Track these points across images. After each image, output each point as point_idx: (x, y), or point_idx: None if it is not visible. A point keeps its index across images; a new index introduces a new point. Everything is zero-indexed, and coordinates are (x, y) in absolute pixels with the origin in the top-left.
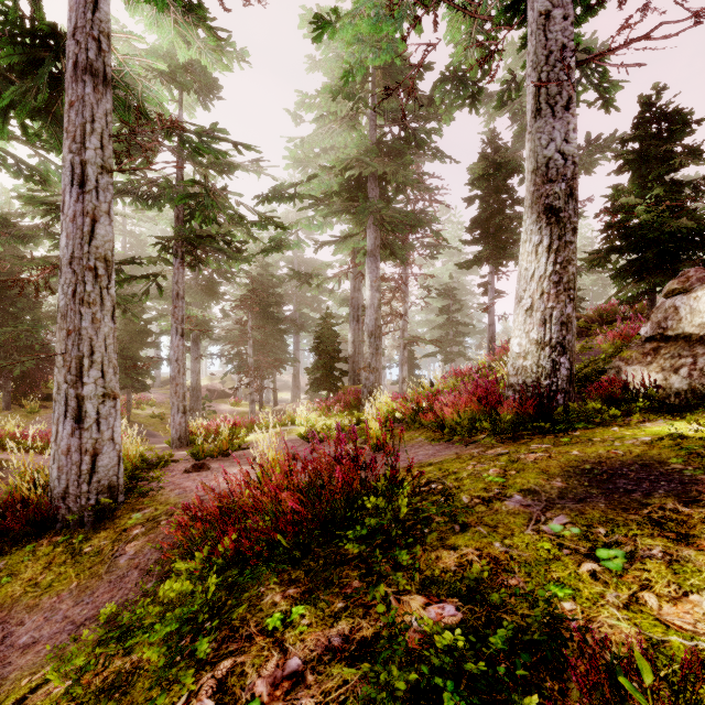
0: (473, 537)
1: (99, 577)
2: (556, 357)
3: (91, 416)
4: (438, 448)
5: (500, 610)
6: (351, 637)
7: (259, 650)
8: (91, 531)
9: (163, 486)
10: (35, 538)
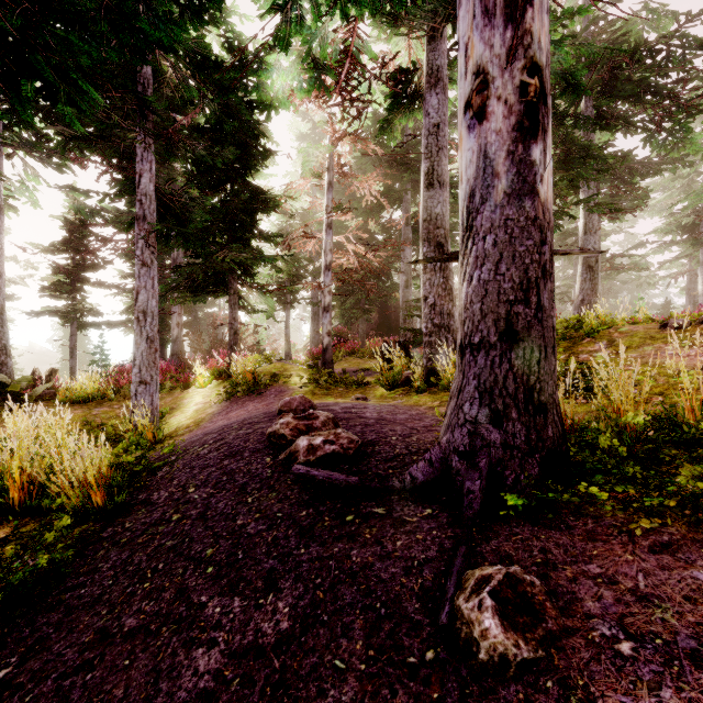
0: None
1: None
2: None
3: None
4: None
5: None
6: None
7: None
8: None
9: None
10: None
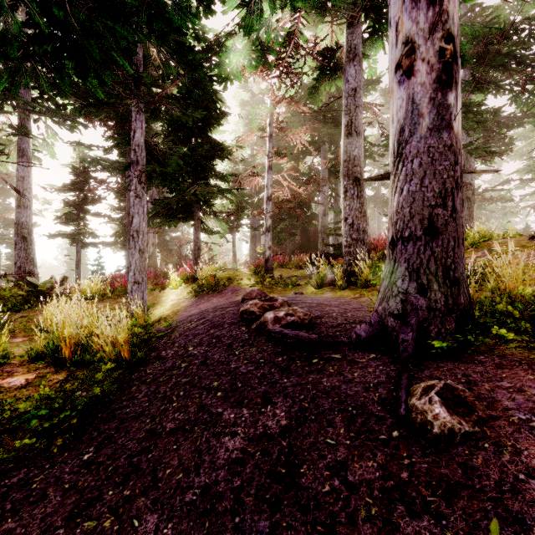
0: None
1: None
2: None
3: None
4: None
5: None
6: None
7: None
8: None
9: None
10: None
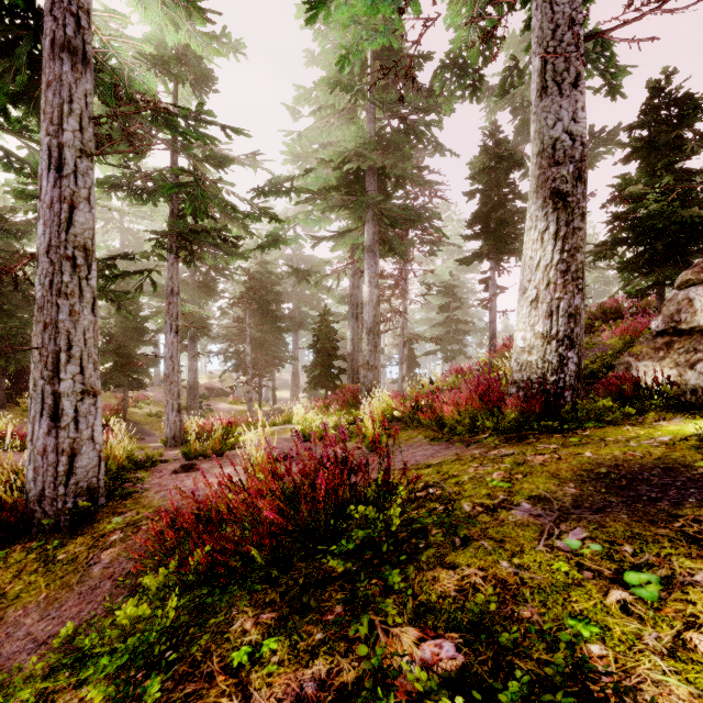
0: (476, 553)
1: (70, 588)
2: (564, 351)
3: (69, 414)
4: (438, 449)
5: (511, 652)
6: (329, 682)
7: (218, 695)
8: (68, 536)
9: (149, 487)
10: (8, 543)
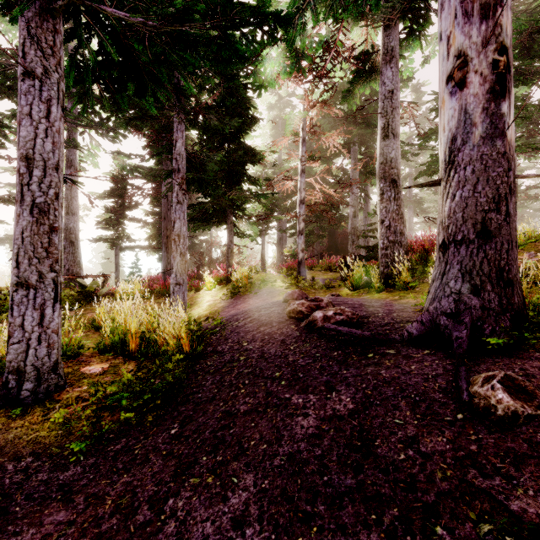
0: None
1: None
2: None
3: None
4: None
5: None
6: None
7: None
8: None
9: None
10: None
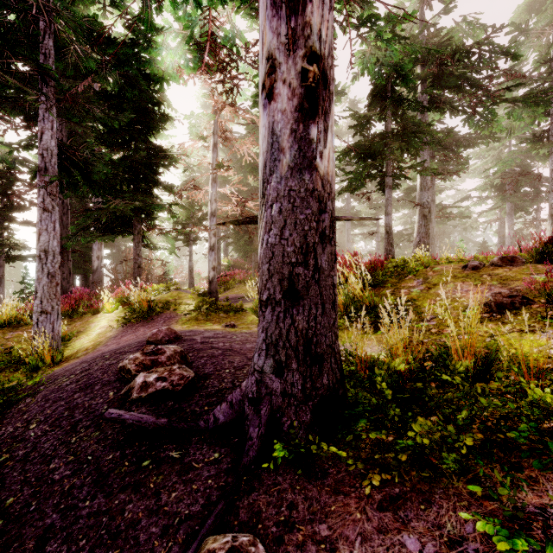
0: None
1: None
2: None
3: None
4: None
5: None
6: None
7: None
8: None
9: None
10: None
